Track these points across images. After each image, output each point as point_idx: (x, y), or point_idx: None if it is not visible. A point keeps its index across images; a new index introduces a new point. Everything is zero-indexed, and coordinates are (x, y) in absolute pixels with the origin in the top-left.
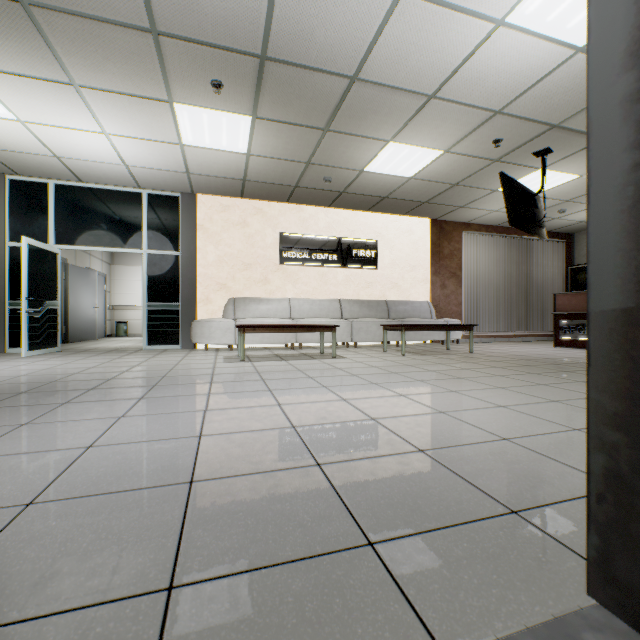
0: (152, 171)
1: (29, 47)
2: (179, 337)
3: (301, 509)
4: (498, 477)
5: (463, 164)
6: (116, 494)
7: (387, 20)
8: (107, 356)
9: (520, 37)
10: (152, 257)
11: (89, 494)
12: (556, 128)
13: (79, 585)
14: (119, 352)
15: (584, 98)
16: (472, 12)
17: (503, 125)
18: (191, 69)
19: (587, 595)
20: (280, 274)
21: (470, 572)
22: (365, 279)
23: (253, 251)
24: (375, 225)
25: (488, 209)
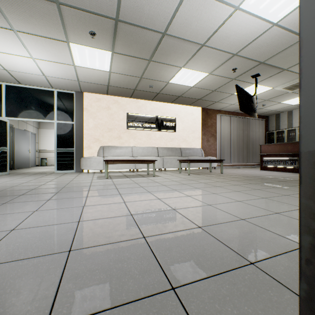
0: (59, 79)
1: None
2: (74, 166)
3: (133, 266)
4: (241, 242)
5: (218, 80)
6: (22, 261)
7: (181, 3)
8: (34, 176)
9: (246, 16)
10: (59, 124)
11: (5, 261)
12: (262, 64)
13: None
14: (41, 174)
15: (276, 49)
16: (223, 1)
17: (237, 61)
18: (78, 24)
19: None
20: (127, 134)
21: (231, 305)
22: (170, 137)
23: (113, 122)
24: (175, 110)
25: (229, 103)
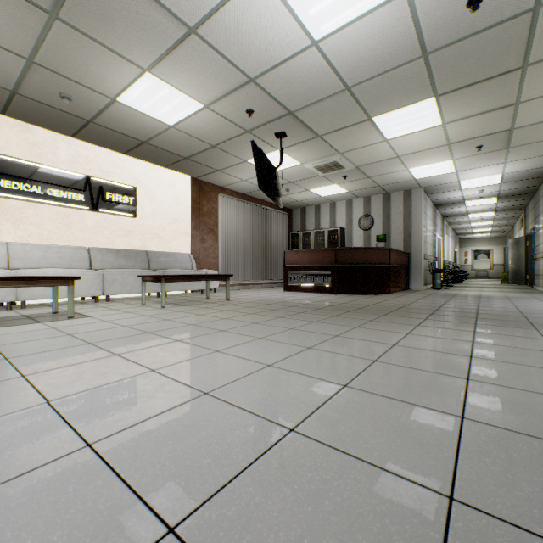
0: None
1: None
2: None
3: None
4: None
5: (221, 126)
6: None
7: None
8: None
9: (276, 0)
10: None
11: None
12: (292, 115)
13: None
14: None
15: (312, 94)
16: None
17: (256, 96)
18: None
19: None
20: None
21: None
22: (122, 227)
23: None
24: (134, 171)
25: (240, 177)
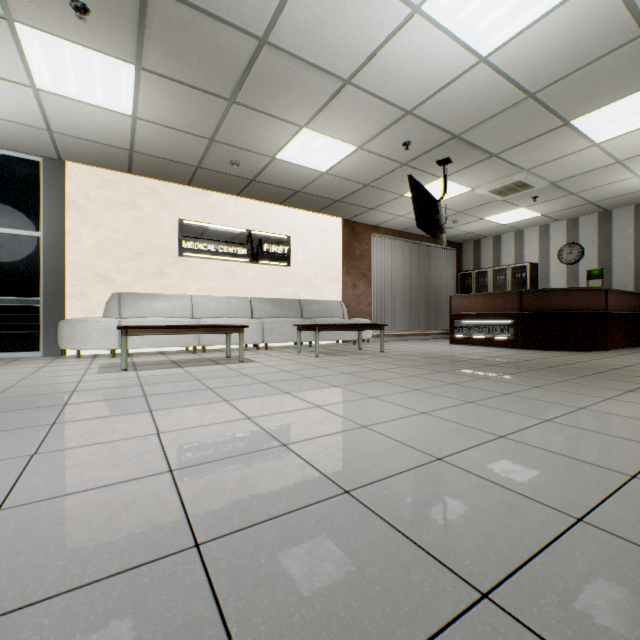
0: None
1: None
2: (40, 341)
3: None
4: (447, 526)
5: (375, 164)
6: None
7: None
8: None
9: (434, 31)
10: None
11: None
12: (457, 138)
13: None
14: None
15: (482, 112)
16: None
17: (413, 127)
18: None
19: None
20: (180, 267)
21: None
22: (278, 276)
23: (145, 238)
24: (288, 220)
25: (395, 214)
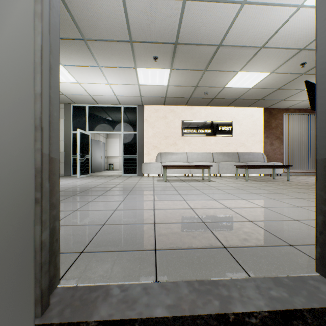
0: (126, 97)
1: (85, 55)
2: (136, 170)
3: (197, 235)
4: (287, 233)
5: (282, 78)
6: (130, 224)
7: (236, 17)
8: (108, 178)
9: (313, 10)
10: (125, 135)
11: (121, 223)
12: None
13: (127, 245)
14: (112, 177)
15: None
16: (283, 4)
17: (306, 55)
18: (145, 53)
19: (315, 272)
20: (182, 140)
21: (265, 259)
22: (226, 142)
23: (169, 130)
24: (231, 113)
25: (300, 100)
